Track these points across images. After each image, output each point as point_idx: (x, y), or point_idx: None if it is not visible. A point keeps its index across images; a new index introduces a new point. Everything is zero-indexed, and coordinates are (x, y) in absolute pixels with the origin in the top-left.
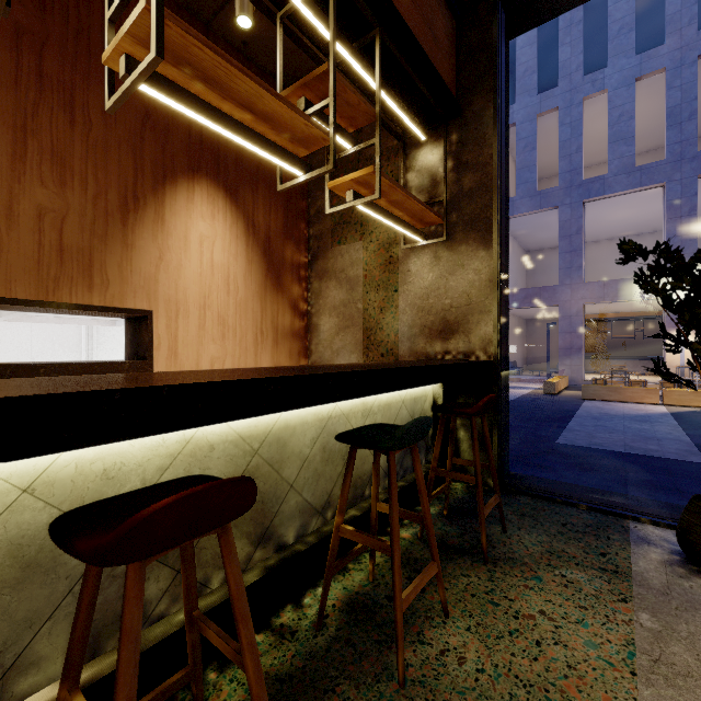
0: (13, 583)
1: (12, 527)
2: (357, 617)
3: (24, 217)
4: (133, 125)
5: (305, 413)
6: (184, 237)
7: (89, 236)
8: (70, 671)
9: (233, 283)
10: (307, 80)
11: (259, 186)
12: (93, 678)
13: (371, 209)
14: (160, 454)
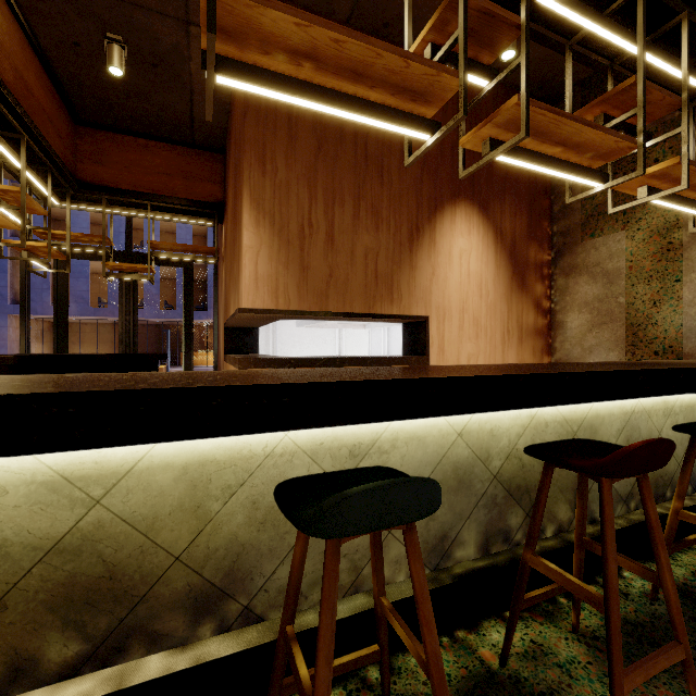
0: (454, 489)
1: (454, 455)
2: (695, 603)
3: (358, 257)
4: (415, 173)
5: (611, 405)
6: (448, 253)
7: (391, 263)
8: (532, 544)
9: (484, 287)
10: (606, 97)
11: (505, 196)
12: (495, 565)
13: (666, 200)
14: (517, 423)
